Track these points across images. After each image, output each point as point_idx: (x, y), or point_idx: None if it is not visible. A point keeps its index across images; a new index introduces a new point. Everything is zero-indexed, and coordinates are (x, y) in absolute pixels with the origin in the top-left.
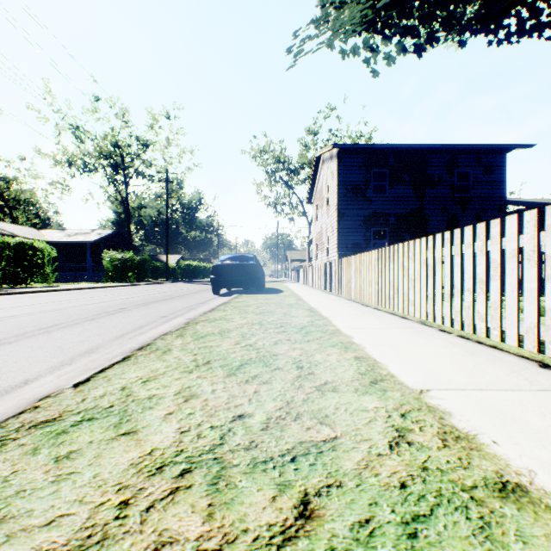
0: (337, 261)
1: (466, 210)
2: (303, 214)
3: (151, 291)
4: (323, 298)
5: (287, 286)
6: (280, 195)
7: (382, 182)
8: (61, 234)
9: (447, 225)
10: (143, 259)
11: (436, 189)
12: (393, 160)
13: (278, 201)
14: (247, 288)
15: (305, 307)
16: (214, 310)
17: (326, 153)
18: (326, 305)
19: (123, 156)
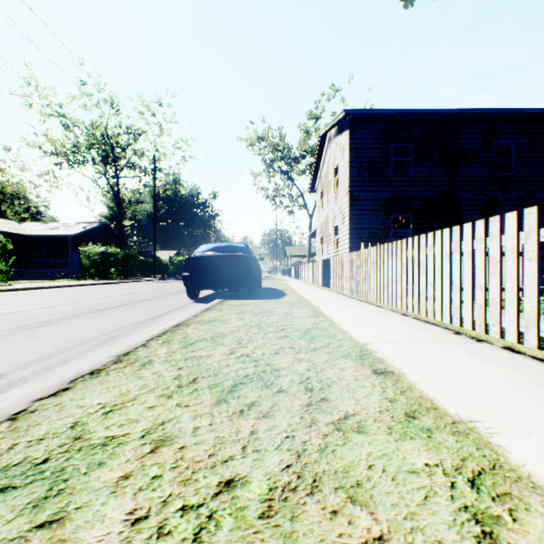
0: (364, 251)
1: (507, 192)
2: (303, 207)
3: (113, 292)
4: (354, 309)
5: (288, 285)
6: (279, 185)
7: (404, 159)
8: (42, 227)
9: (484, 211)
10: (128, 254)
11: (471, 167)
12: (418, 131)
13: (277, 192)
14: (235, 290)
15: (345, 346)
16: (119, 362)
17: (334, 129)
18: (382, 333)
19: (113, 146)
